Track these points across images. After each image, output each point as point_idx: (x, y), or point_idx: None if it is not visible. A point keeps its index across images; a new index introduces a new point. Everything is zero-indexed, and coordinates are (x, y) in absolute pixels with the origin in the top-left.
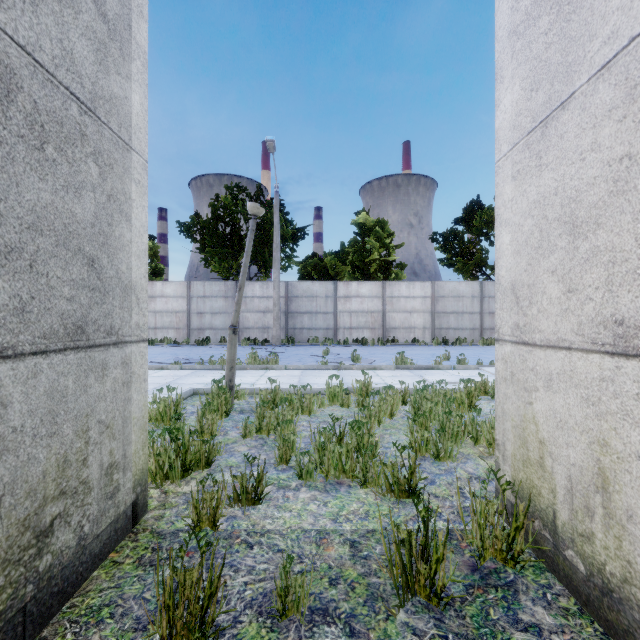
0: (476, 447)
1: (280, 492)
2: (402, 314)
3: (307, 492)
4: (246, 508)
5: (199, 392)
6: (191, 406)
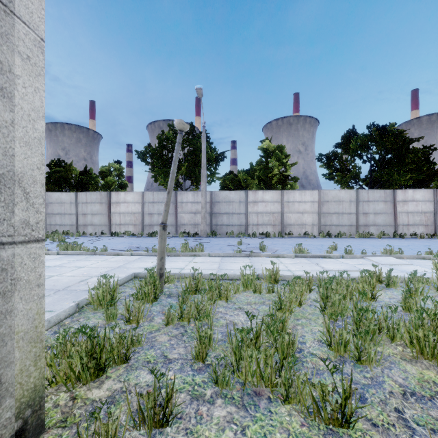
0: (393, 345)
1: (193, 405)
2: (296, 214)
3: (222, 407)
4: (152, 432)
5: (139, 276)
6: (130, 289)
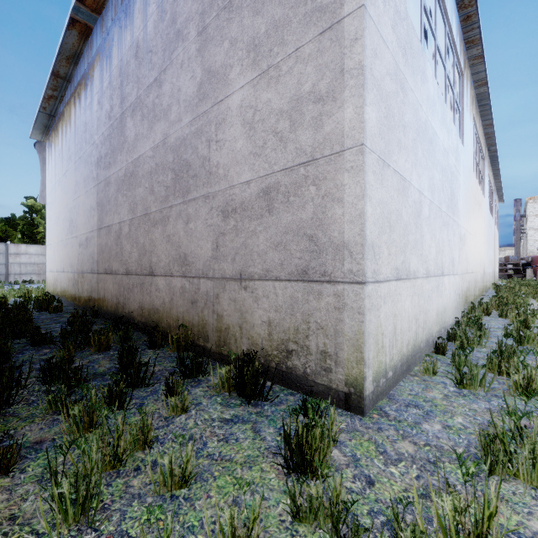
0: None
1: None
2: None
3: None
4: None
5: None
6: None
